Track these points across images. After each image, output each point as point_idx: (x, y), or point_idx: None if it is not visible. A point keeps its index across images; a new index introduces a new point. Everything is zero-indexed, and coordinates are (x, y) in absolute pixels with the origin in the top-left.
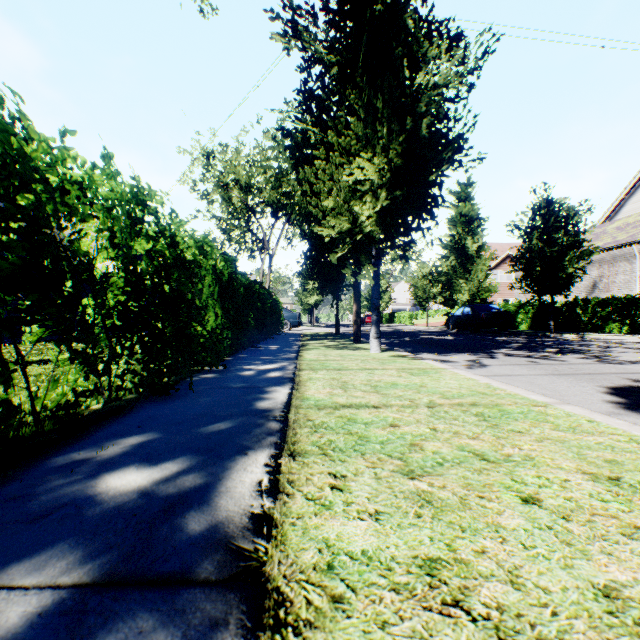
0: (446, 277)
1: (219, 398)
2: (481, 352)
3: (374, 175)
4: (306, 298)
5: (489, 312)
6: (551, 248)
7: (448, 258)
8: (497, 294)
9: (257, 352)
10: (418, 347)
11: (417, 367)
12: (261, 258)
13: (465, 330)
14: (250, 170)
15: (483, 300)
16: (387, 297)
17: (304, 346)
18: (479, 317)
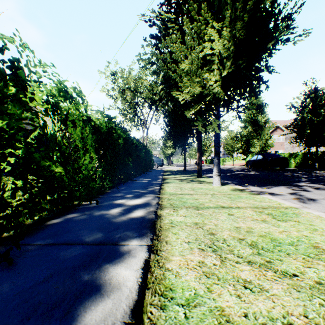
0: (246, 138)
1: (38, 280)
2: (290, 185)
3: (220, 49)
4: (166, 150)
5: (274, 158)
6: (317, 118)
7: (247, 127)
8: (271, 148)
9: (132, 185)
10: (240, 180)
11: (267, 205)
12: (142, 130)
13: (257, 168)
14: (136, 81)
15: (265, 151)
16: (209, 150)
17: (165, 179)
18: (268, 161)
